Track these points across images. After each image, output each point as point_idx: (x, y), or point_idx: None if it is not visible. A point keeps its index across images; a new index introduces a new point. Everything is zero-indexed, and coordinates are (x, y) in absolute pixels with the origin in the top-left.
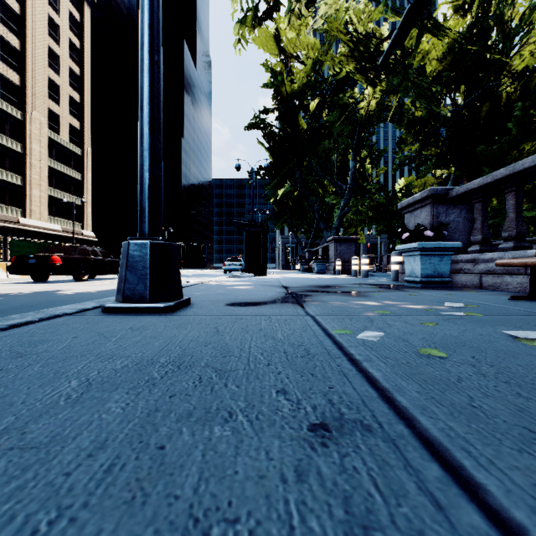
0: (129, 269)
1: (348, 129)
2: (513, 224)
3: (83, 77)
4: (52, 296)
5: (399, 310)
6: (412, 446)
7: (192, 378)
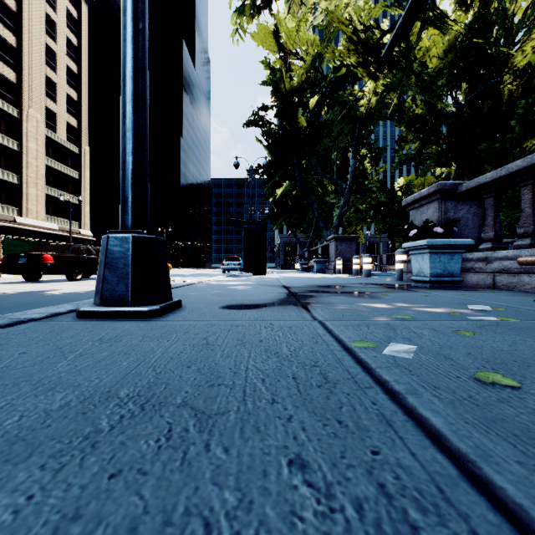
0: (108, 267)
1: (348, 127)
2: (530, 220)
3: (80, 75)
4: (37, 296)
5: (419, 314)
6: None
7: (157, 429)
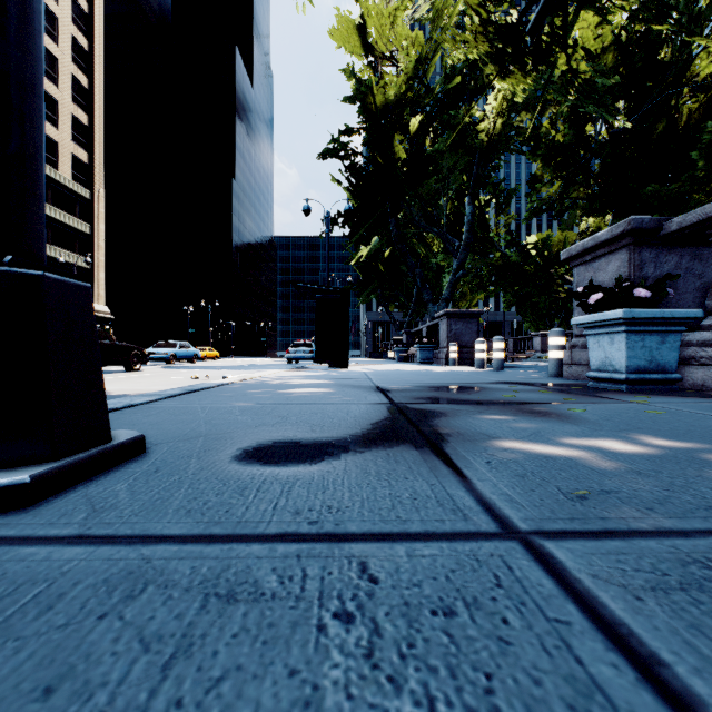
0: None
1: (463, 160)
2: None
3: (92, 90)
4: None
5: None
6: None
7: None
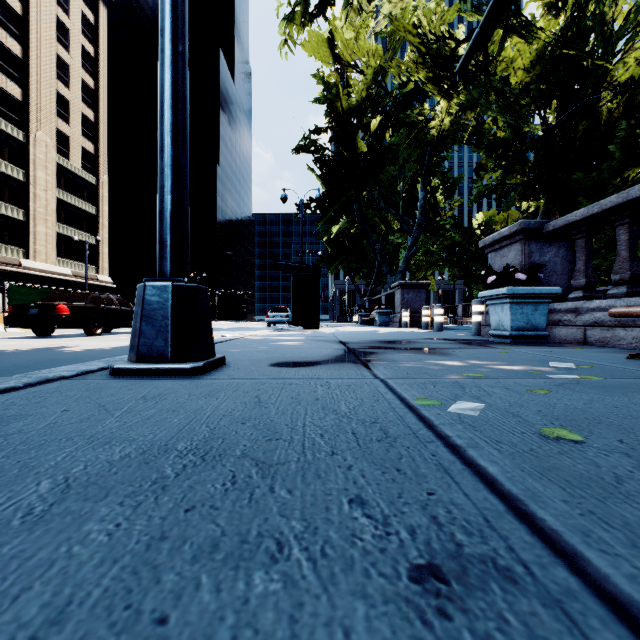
0: (145, 319)
1: (417, 153)
2: (626, 265)
3: (98, 91)
4: (55, 353)
5: (494, 372)
6: (597, 617)
7: (221, 476)
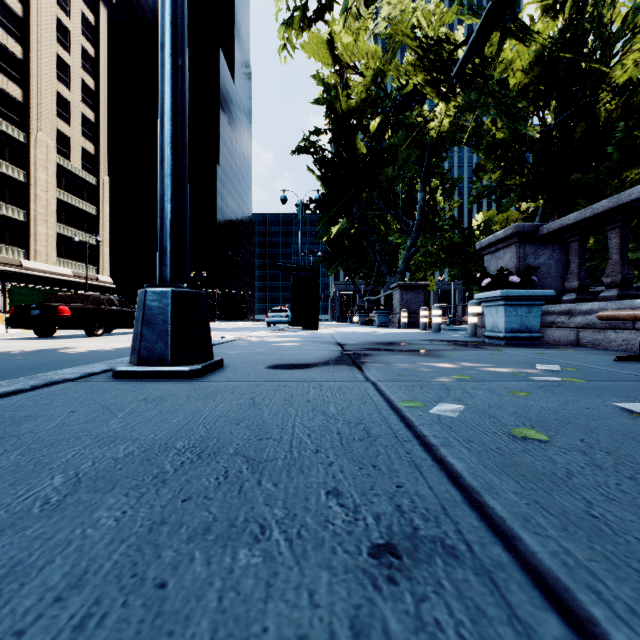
0: (146, 323)
1: (416, 154)
2: (618, 268)
3: (98, 92)
4: (57, 355)
5: (481, 374)
6: (516, 583)
7: (215, 471)
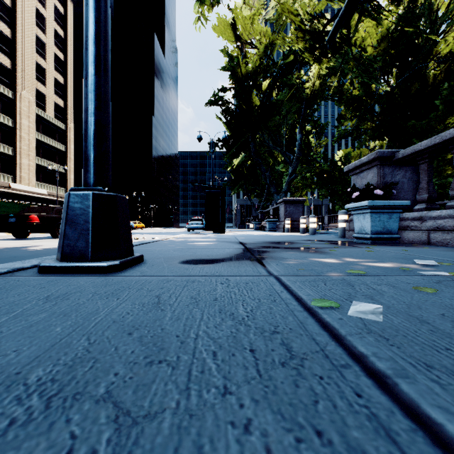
0: (68, 223)
1: (296, 106)
2: None
3: (66, 62)
4: (19, 251)
5: (371, 269)
6: None
7: (50, 451)
